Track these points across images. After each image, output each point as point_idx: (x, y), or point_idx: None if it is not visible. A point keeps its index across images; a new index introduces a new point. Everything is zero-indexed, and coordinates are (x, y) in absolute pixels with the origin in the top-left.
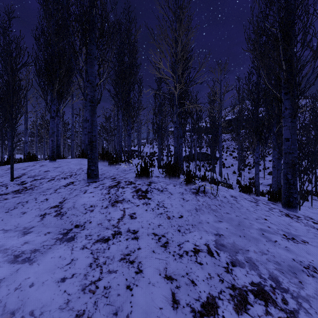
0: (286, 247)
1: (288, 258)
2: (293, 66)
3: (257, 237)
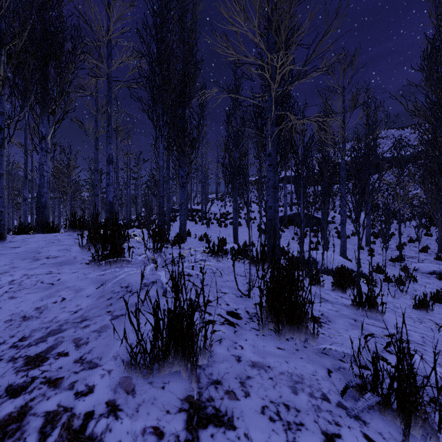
0: None
1: None
2: None
3: None
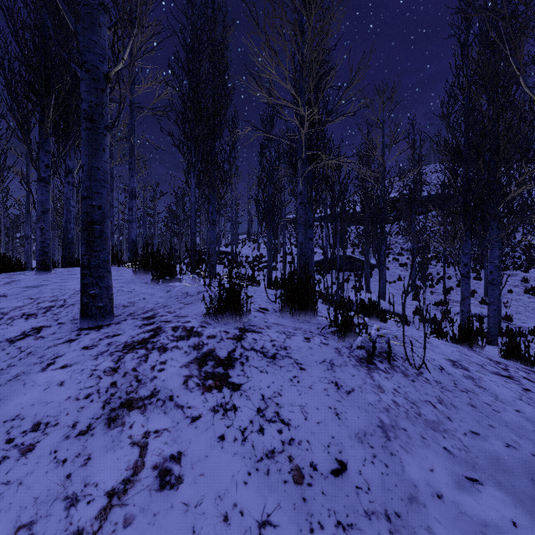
0: None
1: None
2: None
3: None
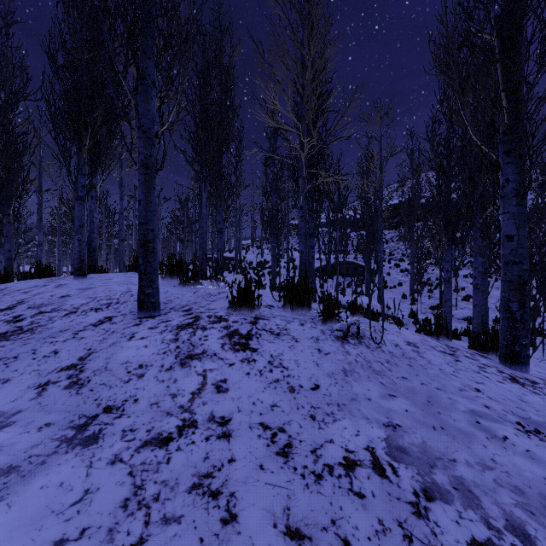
0: (528, 452)
1: (537, 477)
2: (523, 101)
3: (467, 430)
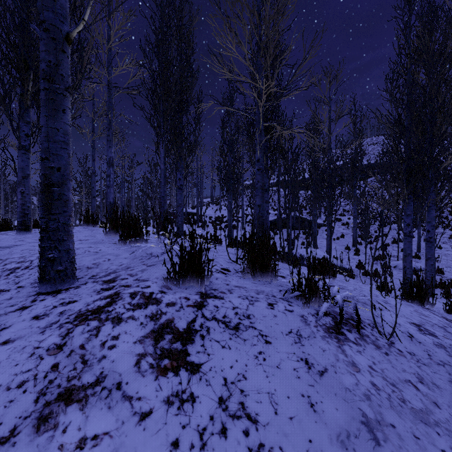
0: None
1: None
2: None
3: None
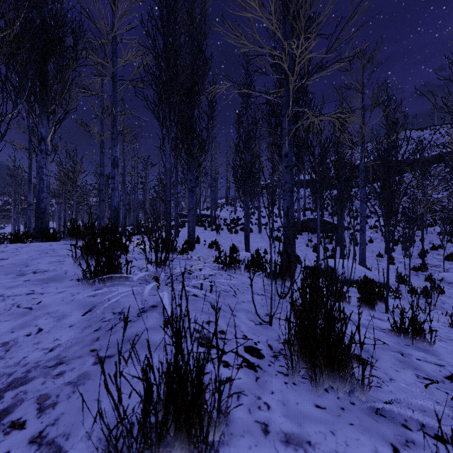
0: None
1: None
2: None
3: None
